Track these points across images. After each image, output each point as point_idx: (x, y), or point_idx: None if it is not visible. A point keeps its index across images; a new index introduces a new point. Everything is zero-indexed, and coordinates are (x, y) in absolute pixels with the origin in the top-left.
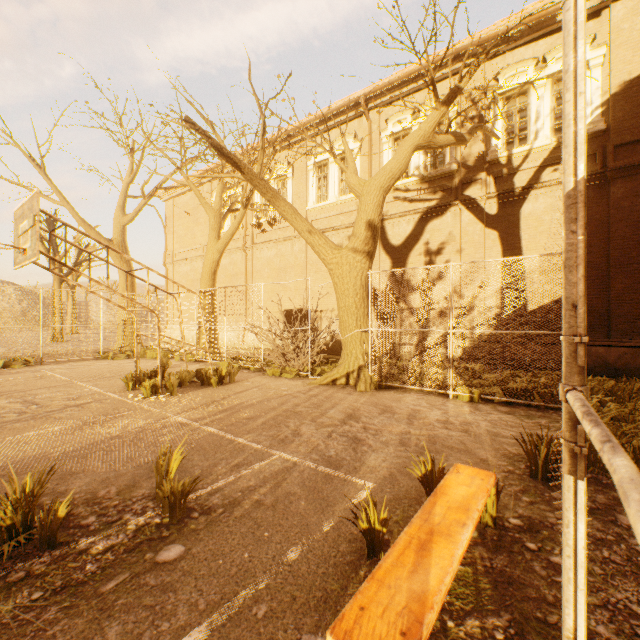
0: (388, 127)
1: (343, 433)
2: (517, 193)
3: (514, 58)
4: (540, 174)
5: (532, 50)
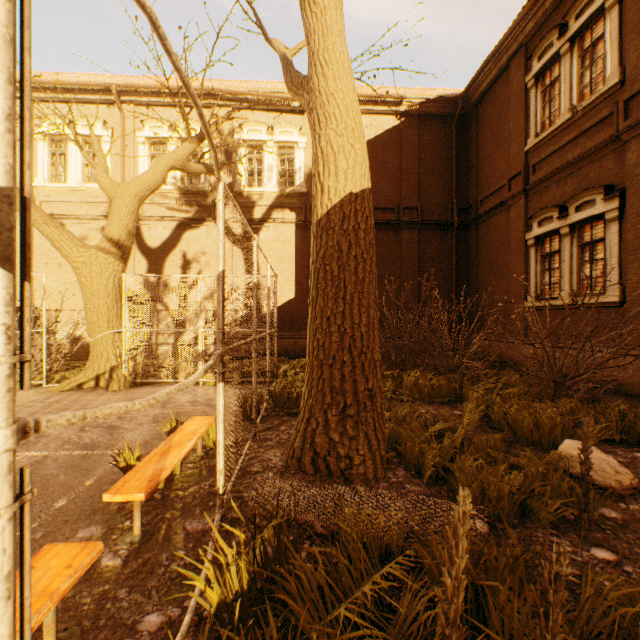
0: (145, 128)
1: (98, 425)
2: (256, 222)
3: (254, 117)
4: (271, 212)
5: (266, 117)
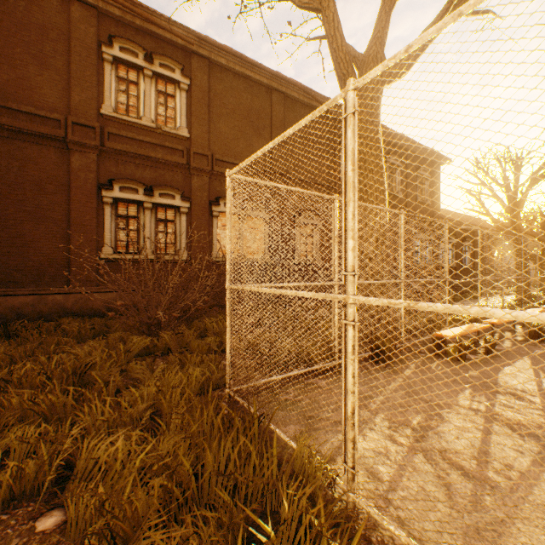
0: None
1: None
2: None
3: None
4: None
5: None
